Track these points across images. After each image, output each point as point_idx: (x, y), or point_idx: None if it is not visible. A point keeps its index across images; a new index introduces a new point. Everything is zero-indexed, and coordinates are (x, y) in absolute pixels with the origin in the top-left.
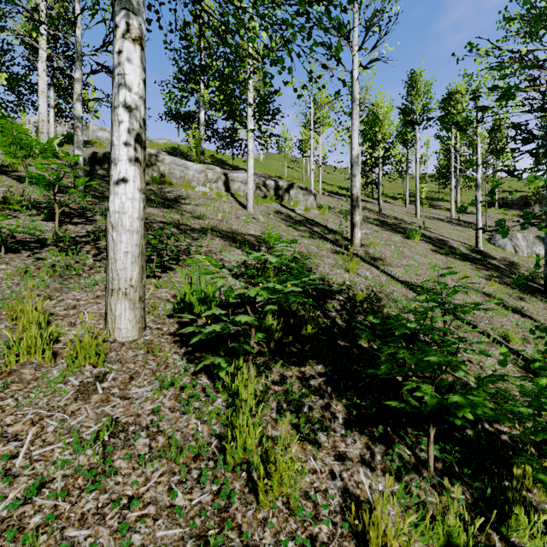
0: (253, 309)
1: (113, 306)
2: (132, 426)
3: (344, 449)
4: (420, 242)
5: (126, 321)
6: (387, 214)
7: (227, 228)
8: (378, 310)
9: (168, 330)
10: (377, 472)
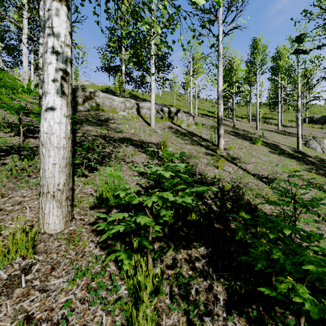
0: (151, 211)
1: (44, 205)
2: (44, 323)
3: None
4: (261, 146)
5: (54, 217)
6: (238, 127)
7: (137, 139)
8: (241, 198)
9: (89, 220)
10: None
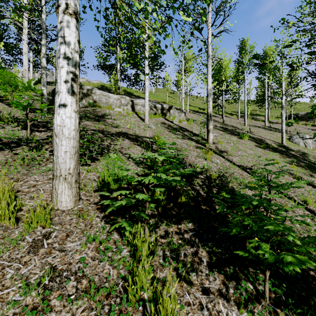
0: (147, 190)
1: (57, 186)
2: (65, 272)
3: (208, 286)
4: (248, 140)
5: (65, 196)
6: (227, 123)
7: (133, 133)
8: (225, 185)
9: (93, 200)
10: (231, 302)
